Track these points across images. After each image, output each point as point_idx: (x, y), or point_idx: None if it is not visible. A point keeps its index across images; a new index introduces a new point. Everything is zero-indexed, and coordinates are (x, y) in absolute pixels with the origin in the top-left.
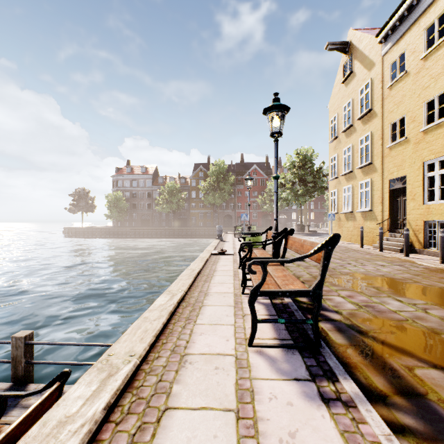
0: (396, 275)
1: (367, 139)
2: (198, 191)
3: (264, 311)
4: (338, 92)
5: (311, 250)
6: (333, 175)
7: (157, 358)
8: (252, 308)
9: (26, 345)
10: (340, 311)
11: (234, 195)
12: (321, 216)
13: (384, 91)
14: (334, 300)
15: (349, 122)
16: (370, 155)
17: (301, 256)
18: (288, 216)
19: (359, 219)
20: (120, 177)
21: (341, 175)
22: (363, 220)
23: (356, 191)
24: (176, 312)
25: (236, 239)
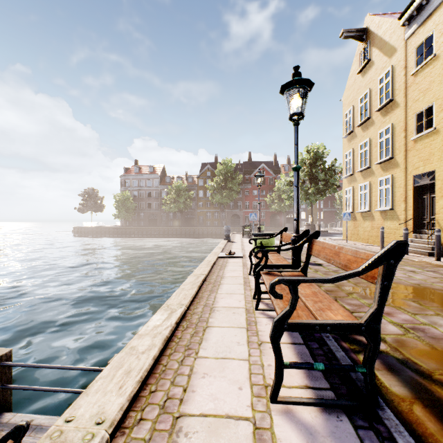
0: (434, 284)
1: (387, 132)
2: (206, 190)
3: (286, 336)
4: (354, 83)
5: (363, 265)
6: (348, 172)
7: (138, 422)
8: (277, 347)
9: (1, 367)
10: (383, 336)
11: (241, 194)
12: (331, 216)
13: (408, 78)
14: None
15: (366, 114)
16: (390, 149)
17: (348, 273)
18: None
19: (377, 219)
20: (128, 177)
21: (357, 171)
22: (382, 220)
23: (375, 188)
24: (174, 336)
25: (244, 240)
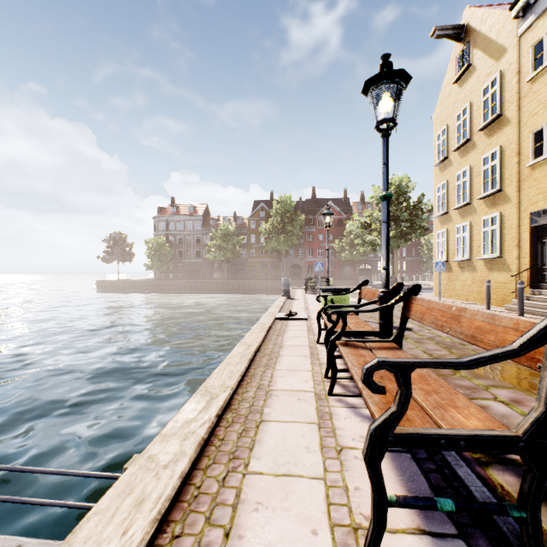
0: None
1: (494, 157)
2: (259, 234)
3: None
4: (449, 96)
5: (521, 340)
6: (440, 210)
7: None
8: (376, 473)
9: None
10: None
11: (303, 239)
12: (416, 266)
13: (522, 86)
14: (492, 410)
15: (465, 135)
16: (498, 178)
17: (496, 353)
18: (374, 265)
19: (480, 269)
20: (163, 219)
21: (453, 208)
22: (487, 271)
23: (477, 230)
24: (213, 437)
25: (308, 296)
